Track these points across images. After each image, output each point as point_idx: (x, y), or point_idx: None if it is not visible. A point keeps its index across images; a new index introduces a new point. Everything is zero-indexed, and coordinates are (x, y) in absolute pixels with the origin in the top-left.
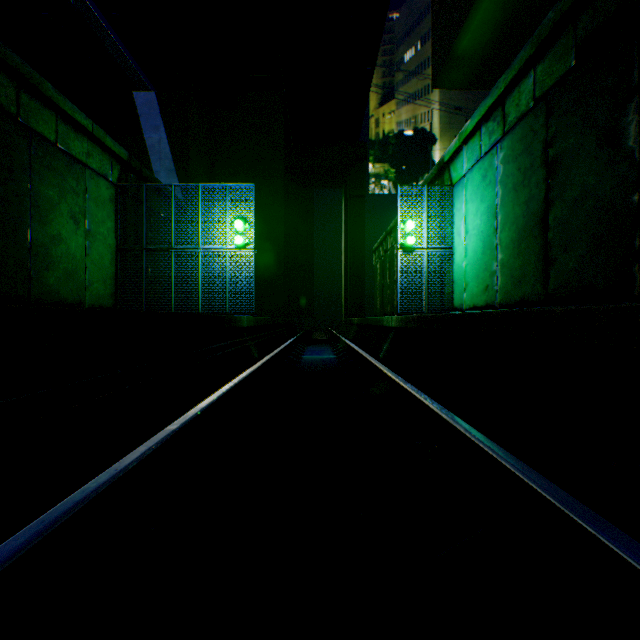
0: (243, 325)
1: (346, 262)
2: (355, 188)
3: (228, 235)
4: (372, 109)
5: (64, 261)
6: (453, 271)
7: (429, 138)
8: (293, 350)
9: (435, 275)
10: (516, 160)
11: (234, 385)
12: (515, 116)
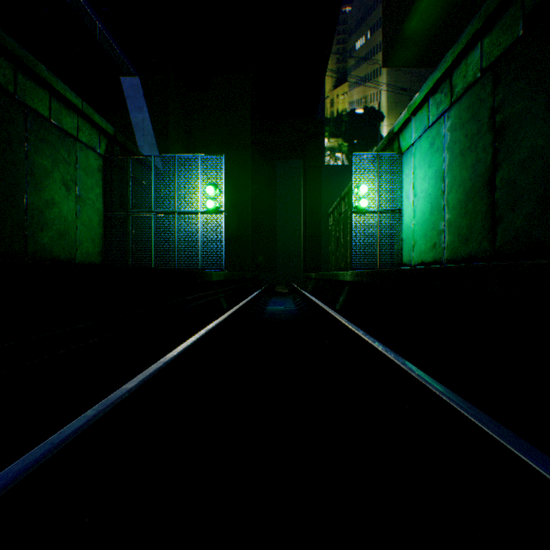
0: (213, 279)
1: (305, 224)
2: (313, 159)
3: (201, 200)
4: (327, 91)
5: (57, 223)
6: (402, 231)
7: (377, 115)
8: (258, 301)
9: (385, 234)
10: (463, 127)
11: (200, 337)
12: (462, 87)
